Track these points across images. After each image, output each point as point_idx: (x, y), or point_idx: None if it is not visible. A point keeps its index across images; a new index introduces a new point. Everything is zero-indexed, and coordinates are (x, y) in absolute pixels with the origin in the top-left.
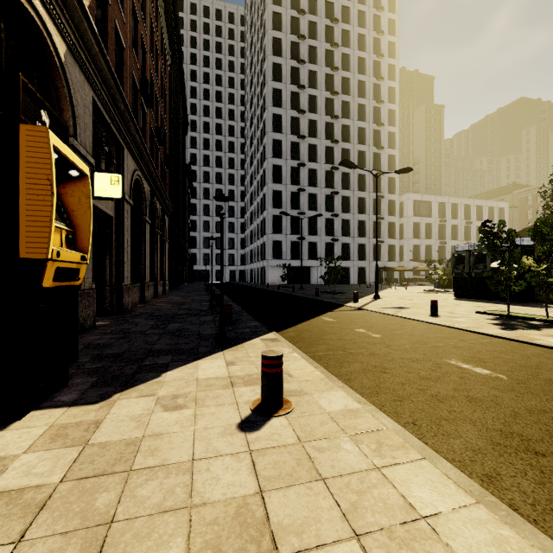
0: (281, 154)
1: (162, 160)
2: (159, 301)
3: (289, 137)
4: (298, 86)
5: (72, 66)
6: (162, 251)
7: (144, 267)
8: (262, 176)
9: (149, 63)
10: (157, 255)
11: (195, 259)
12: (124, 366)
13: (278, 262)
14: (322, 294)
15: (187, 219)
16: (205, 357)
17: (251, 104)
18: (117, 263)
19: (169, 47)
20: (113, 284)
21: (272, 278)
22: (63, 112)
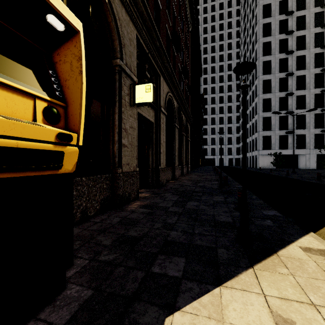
0: (270, 70)
1: (186, 89)
2: (183, 178)
3: (277, 56)
4: (286, 14)
5: (119, 6)
6: (186, 147)
7: (174, 156)
8: (253, 91)
9: (178, 25)
10: (183, 149)
11: (206, 152)
12: (130, 270)
13: (268, 151)
14: (323, 178)
15: (201, 128)
16: (229, 278)
17: (244, 44)
18: (156, 154)
19: (190, 18)
20: (153, 167)
21: (262, 164)
22: (113, 42)
